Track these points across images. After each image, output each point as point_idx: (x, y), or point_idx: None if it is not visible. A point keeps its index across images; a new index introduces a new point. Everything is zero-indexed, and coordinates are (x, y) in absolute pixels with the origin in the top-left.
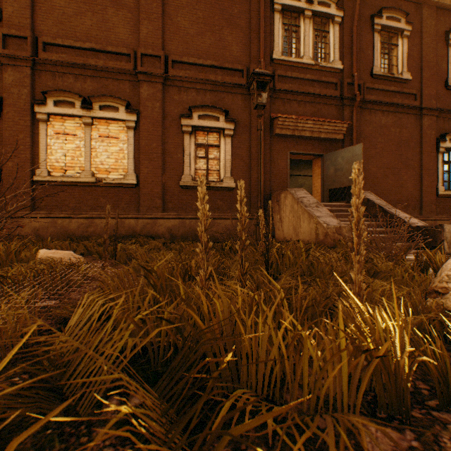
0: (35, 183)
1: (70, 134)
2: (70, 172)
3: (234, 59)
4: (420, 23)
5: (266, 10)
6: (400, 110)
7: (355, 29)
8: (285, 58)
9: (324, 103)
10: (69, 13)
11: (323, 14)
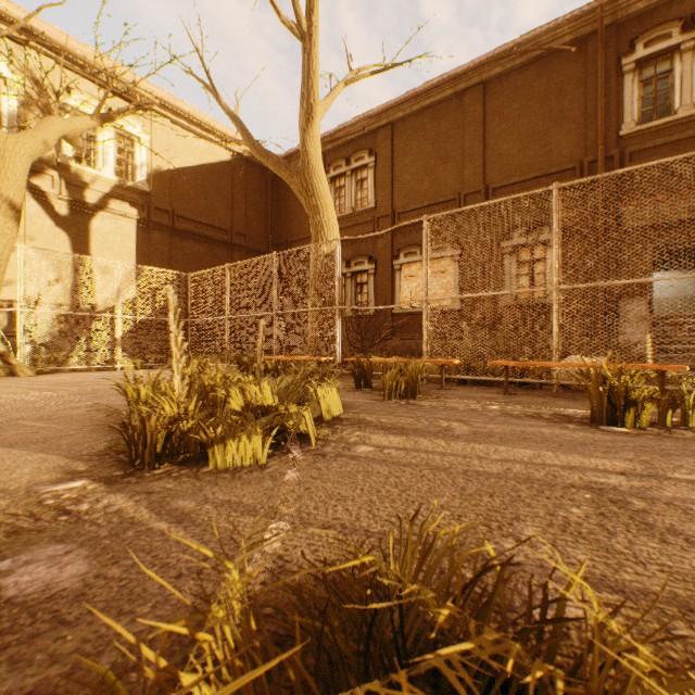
0: (393, 315)
1: (414, 275)
2: (414, 304)
3: (563, 159)
4: None
5: (609, 81)
6: None
7: None
8: (641, 126)
9: None
10: (413, 184)
11: None
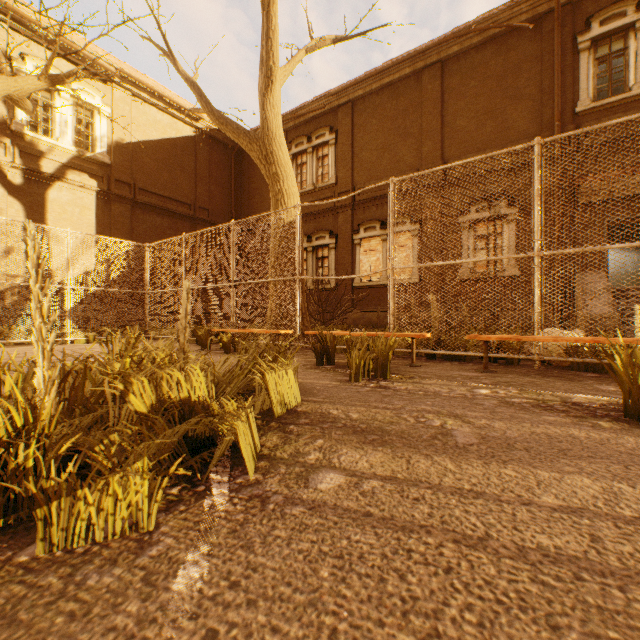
0: (353, 288)
1: (373, 250)
2: (373, 278)
3: (519, 135)
4: None
5: (565, 59)
6: None
7: None
8: (597, 103)
9: None
10: (372, 160)
11: None
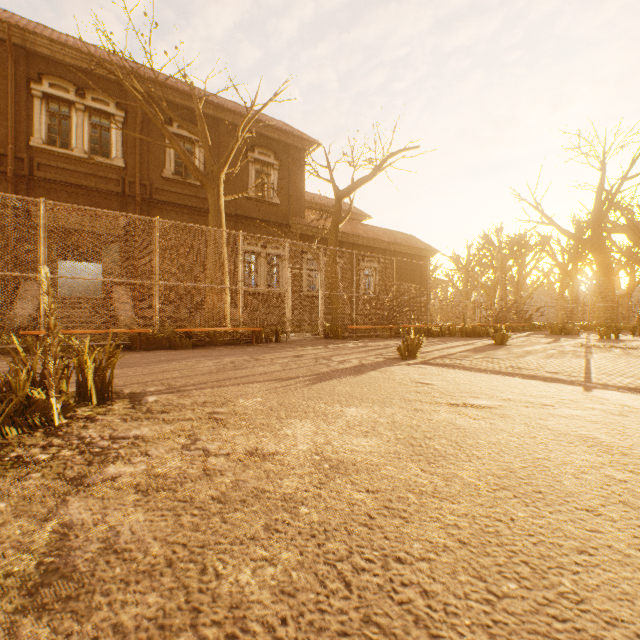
0: None
1: None
2: None
3: None
4: (220, 137)
5: (22, 94)
6: (197, 213)
7: (138, 132)
8: (48, 147)
9: (104, 197)
10: None
11: (101, 110)
